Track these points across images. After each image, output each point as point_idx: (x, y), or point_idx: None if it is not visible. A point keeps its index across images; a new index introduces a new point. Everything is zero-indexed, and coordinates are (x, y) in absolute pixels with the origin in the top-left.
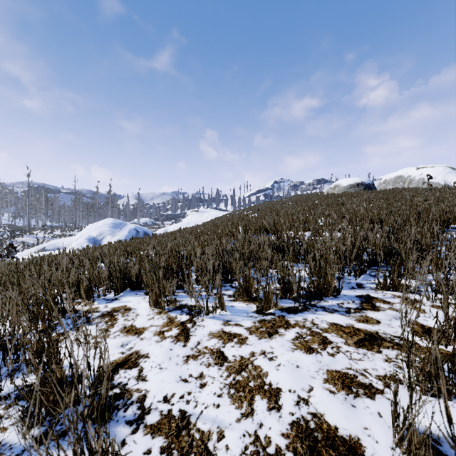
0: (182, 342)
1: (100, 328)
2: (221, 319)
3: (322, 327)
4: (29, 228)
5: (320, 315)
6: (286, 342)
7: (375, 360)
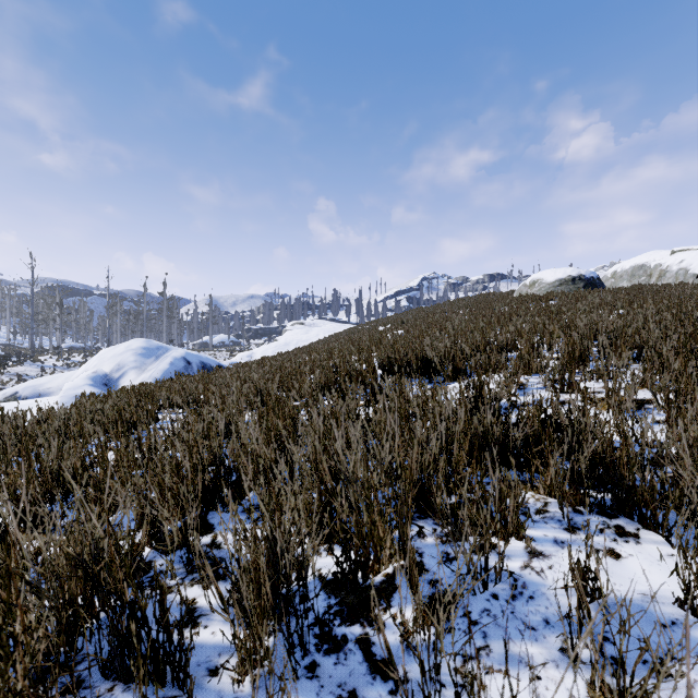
0: None
1: None
2: None
3: None
4: (33, 351)
5: None
6: None
7: None
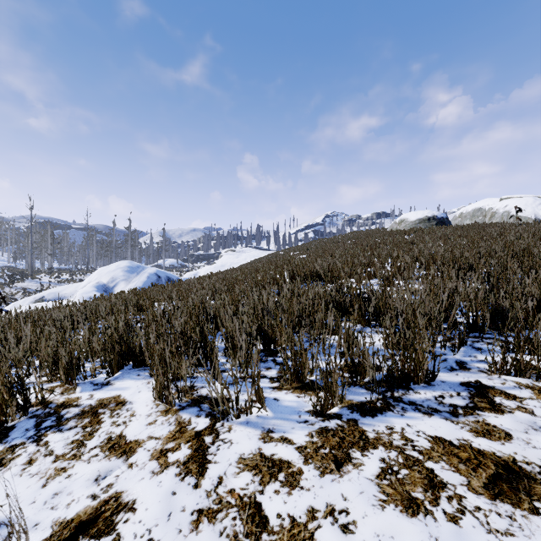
0: (193, 476)
1: (71, 440)
2: (258, 427)
3: (421, 447)
4: (32, 271)
5: (413, 419)
6: (367, 483)
7: (536, 534)
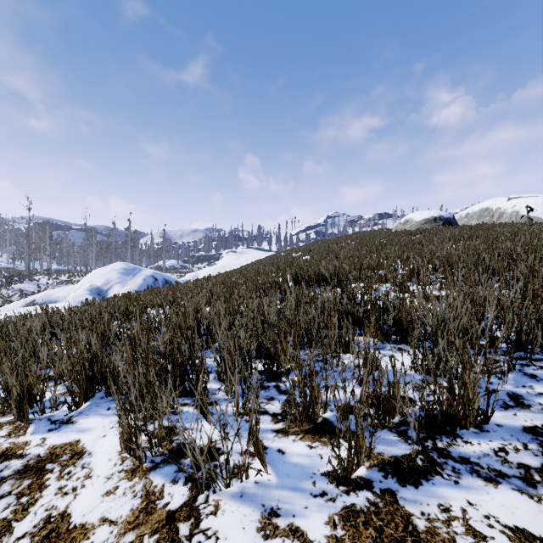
0: None
1: None
2: (257, 505)
3: None
4: (30, 272)
5: (474, 491)
6: None
7: None
